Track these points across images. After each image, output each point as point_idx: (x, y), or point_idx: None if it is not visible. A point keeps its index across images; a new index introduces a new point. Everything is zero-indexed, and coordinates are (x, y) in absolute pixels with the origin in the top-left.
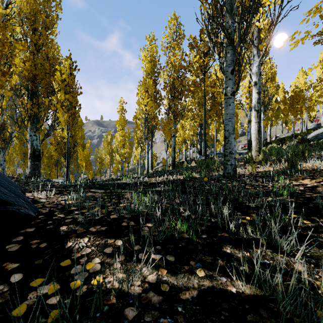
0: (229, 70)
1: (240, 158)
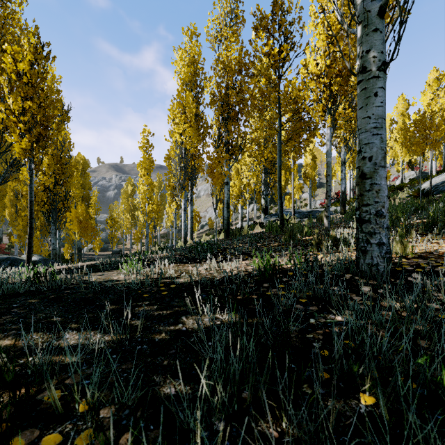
0: (373, 8)
1: (336, 220)
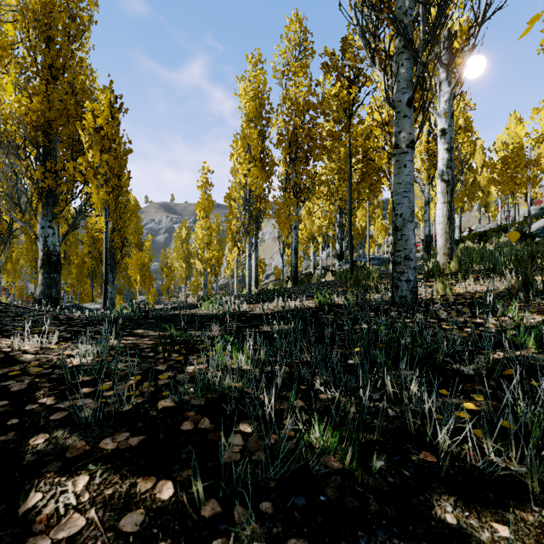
0: (403, 99)
1: None
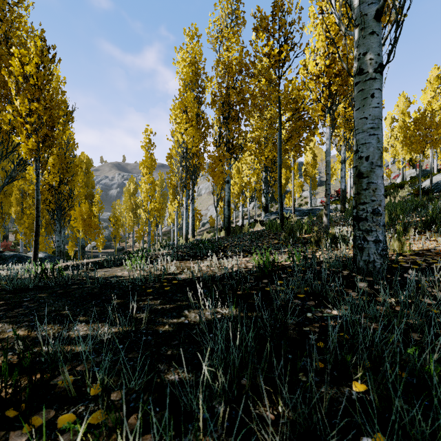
0: (370, 11)
1: (335, 218)
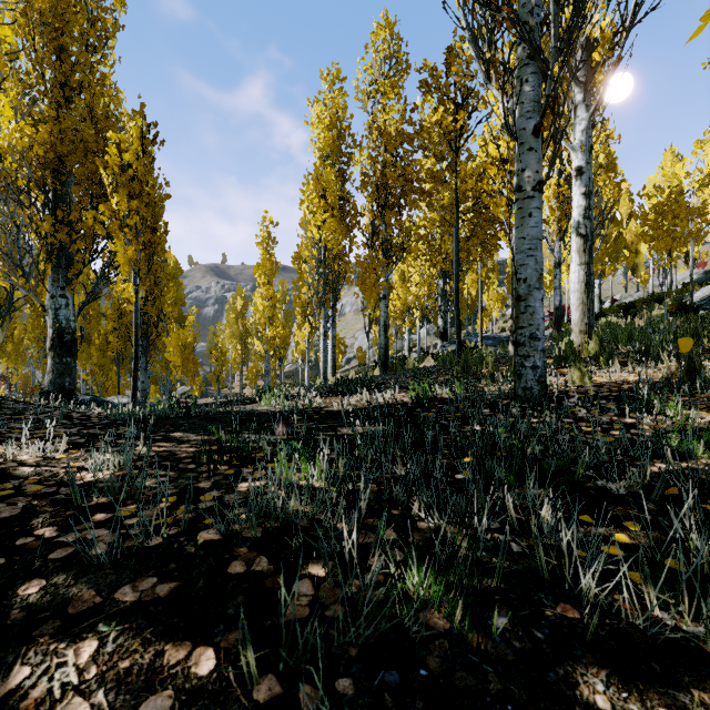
0: (528, 126)
1: None
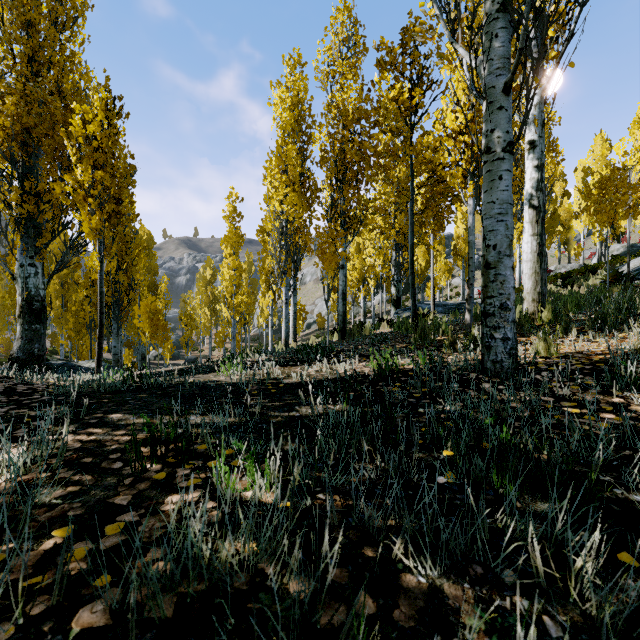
0: (498, 84)
1: None
